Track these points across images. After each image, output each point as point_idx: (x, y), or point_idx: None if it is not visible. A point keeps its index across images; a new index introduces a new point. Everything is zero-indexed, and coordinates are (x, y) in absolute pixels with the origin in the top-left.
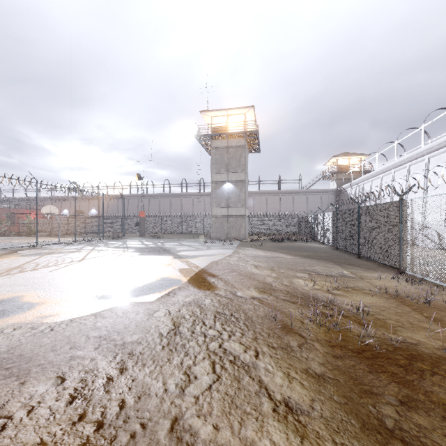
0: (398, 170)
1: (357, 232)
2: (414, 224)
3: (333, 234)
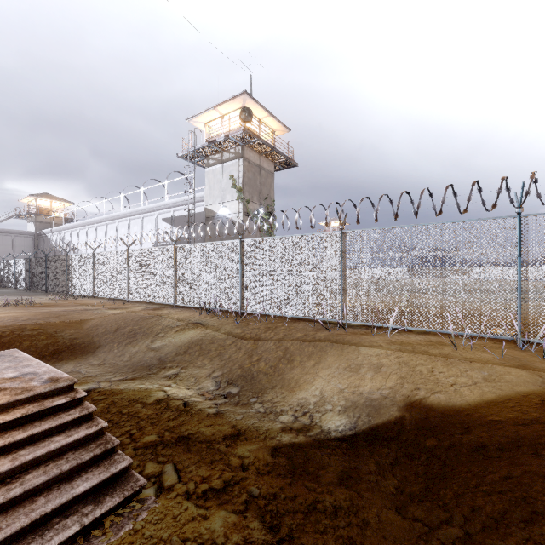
0: (91, 227)
1: (45, 274)
2: (72, 268)
3: (26, 278)
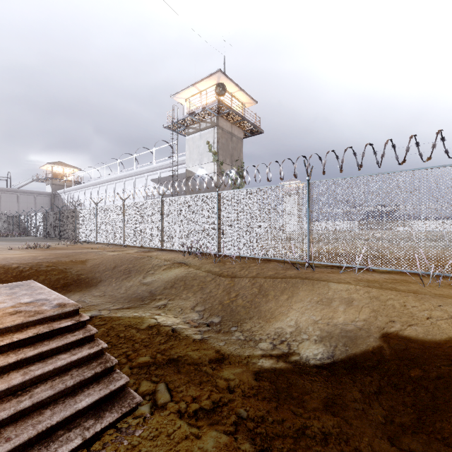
0: (94, 188)
1: (59, 225)
2: (79, 219)
3: (44, 228)
